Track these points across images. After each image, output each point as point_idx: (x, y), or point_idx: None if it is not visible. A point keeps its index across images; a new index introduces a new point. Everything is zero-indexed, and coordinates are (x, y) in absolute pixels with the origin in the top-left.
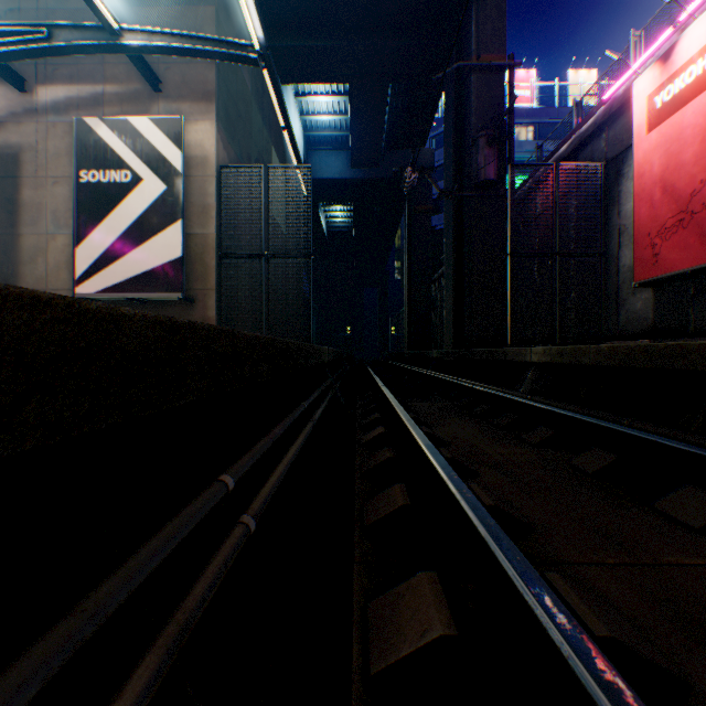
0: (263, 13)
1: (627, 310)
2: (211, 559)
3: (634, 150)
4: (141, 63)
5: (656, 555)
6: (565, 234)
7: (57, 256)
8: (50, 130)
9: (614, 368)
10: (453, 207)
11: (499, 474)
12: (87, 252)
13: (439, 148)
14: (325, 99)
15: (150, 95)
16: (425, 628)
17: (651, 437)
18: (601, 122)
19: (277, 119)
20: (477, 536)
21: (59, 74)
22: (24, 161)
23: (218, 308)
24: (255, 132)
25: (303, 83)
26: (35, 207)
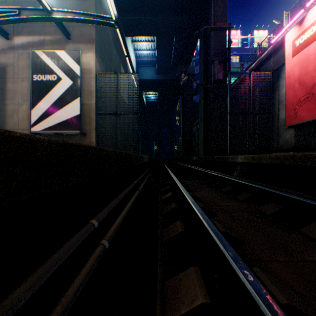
0: (117, 4)
1: (282, 138)
2: (84, 265)
3: (286, 65)
4: (61, 26)
5: (304, 256)
6: (254, 104)
7: (23, 114)
8: (20, 57)
9: (278, 165)
10: (203, 92)
11: (226, 215)
12: (36, 112)
13: (196, 66)
14: (145, 43)
15: (65, 41)
16: (193, 298)
17: (297, 198)
18: (270, 53)
19: (123, 52)
20: (218, 249)
21: (24, 31)
22: (8, 71)
23: (96, 137)
24: (113, 58)
25: (135, 36)
26: (13, 92)
